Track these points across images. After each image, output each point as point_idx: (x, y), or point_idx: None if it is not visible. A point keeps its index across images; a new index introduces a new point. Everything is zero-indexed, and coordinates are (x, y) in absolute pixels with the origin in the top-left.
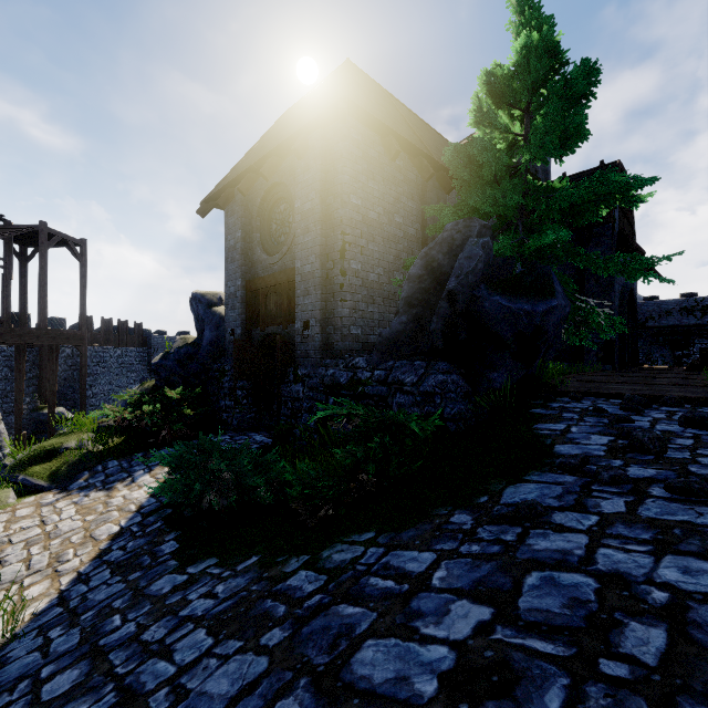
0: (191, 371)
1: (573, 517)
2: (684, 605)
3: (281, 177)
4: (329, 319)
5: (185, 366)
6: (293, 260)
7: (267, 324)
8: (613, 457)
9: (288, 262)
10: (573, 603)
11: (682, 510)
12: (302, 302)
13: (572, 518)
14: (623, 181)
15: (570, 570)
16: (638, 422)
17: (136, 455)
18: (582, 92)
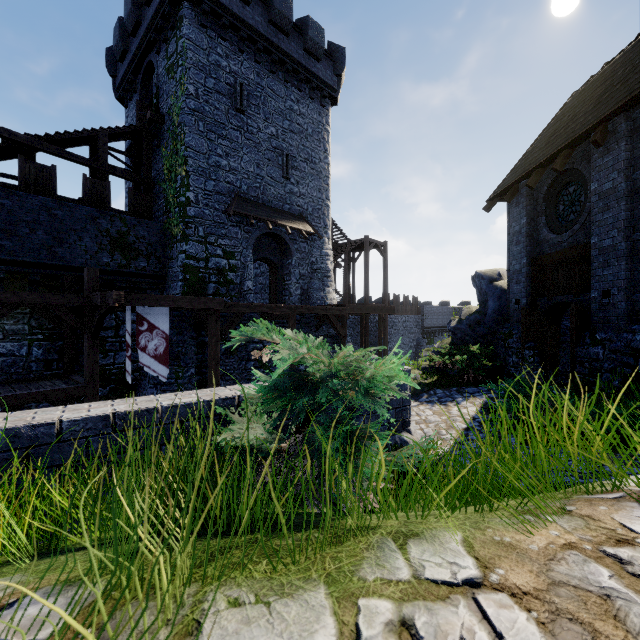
0: (479, 333)
1: None
2: None
3: (571, 164)
4: (634, 287)
5: (474, 329)
6: (586, 236)
7: (554, 294)
8: None
9: (579, 238)
10: None
11: None
12: (600, 273)
13: None
14: None
15: None
16: None
17: (452, 388)
18: None
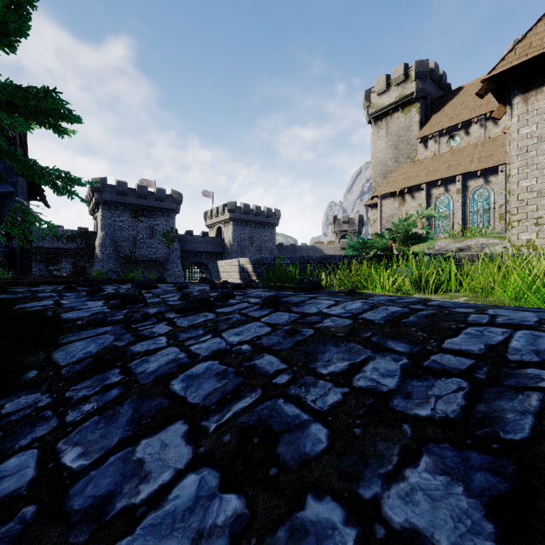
0: None
1: (148, 343)
2: (258, 344)
3: None
4: None
5: None
6: None
7: None
8: (120, 310)
9: None
10: (221, 376)
11: (197, 317)
12: None
13: (149, 344)
14: (59, 110)
15: (193, 365)
16: (107, 291)
17: None
18: (19, 4)
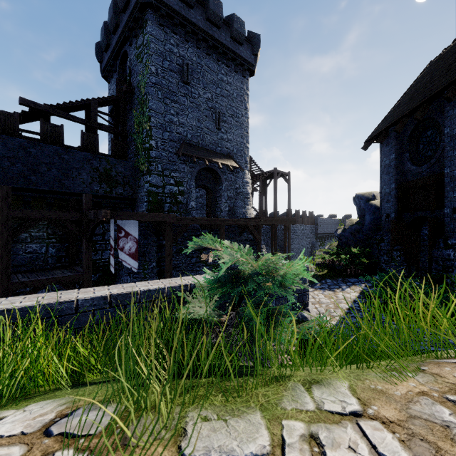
0: (359, 238)
1: None
2: None
3: (429, 114)
4: None
5: (354, 236)
6: (440, 167)
7: (415, 210)
8: None
9: (435, 169)
10: None
11: None
12: (451, 195)
13: None
14: None
15: None
16: None
17: (338, 278)
18: None
